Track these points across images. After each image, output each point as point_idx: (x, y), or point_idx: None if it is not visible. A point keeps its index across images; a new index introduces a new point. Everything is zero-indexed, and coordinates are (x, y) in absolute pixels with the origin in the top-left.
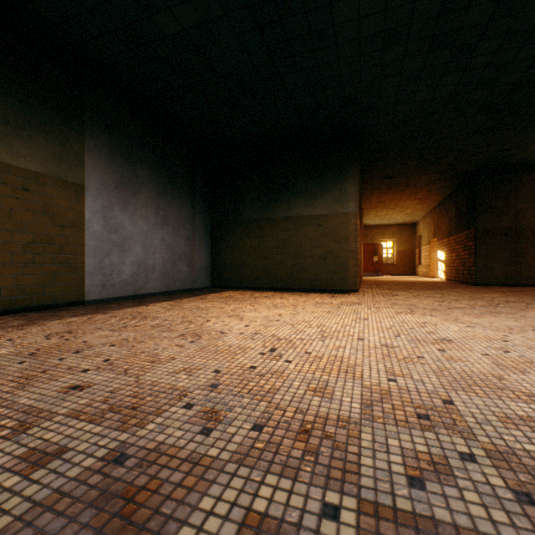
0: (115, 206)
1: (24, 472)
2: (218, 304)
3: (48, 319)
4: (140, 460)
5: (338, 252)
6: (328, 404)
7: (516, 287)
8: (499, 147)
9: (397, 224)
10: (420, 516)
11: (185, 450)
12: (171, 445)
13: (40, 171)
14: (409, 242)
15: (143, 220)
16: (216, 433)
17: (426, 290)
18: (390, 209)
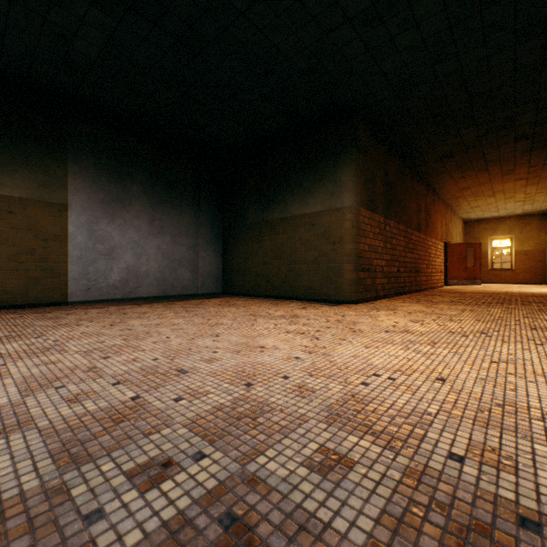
0: (102, 220)
1: None
2: (157, 310)
3: None
4: None
5: (332, 255)
6: None
7: None
8: None
9: (516, 215)
10: None
11: None
12: None
13: (24, 197)
14: (535, 238)
15: (134, 230)
16: None
17: (469, 305)
18: (487, 196)
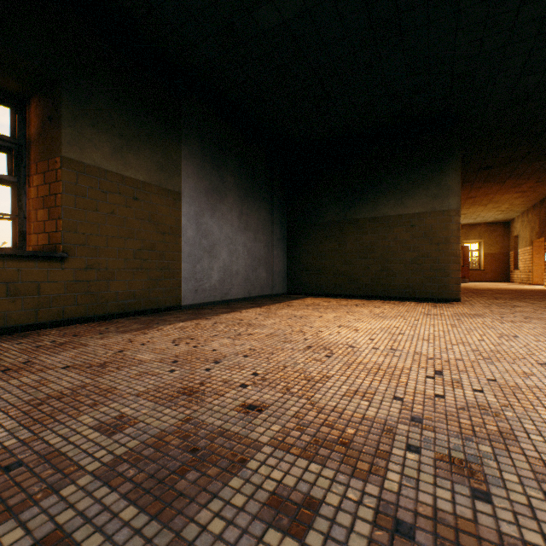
0: (205, 212)
1: (293, 533)
2: (312, 312)
3: (159, 324)
4: (429, 534)
5: (436, 255)
6: None
7: None
8: None
9: (485, 223)
10: None
11: (481, 525)
12: (452, 514)
13: (146, 181)
14: (500, 243)
15: (228, 225)
16: (498, 500)
17: None
18: (480, 205)
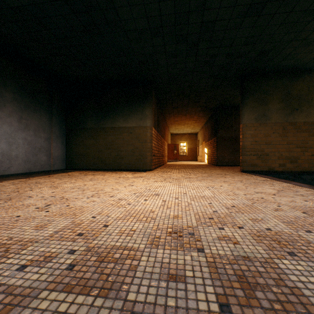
0: None
1: None
2: (55, 180)
3: None
4: None
5: (141, 148)
6: (36, 233)
7: (234, 166)
8: (224, 96)
9: (188, 133)
10: (0, 284)
11: None
12: None
13: None
14: (194, 143)
15: (7, 125)
16: None
17: (190, 169)
18: (182, 125)
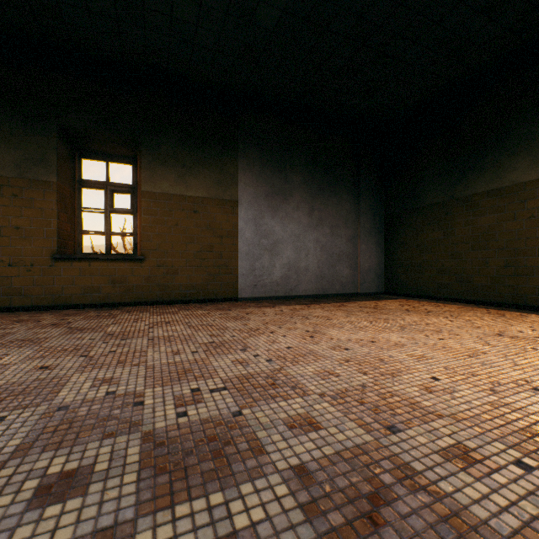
0: (265, 214)
1: None
2: (337, 314)
3: (189, 310)
4: None
5: None
6: (4, 516)
7: None
8: None
9: None
10: None
11: None
12: None
13: (205, 196)
14: None
15: (294, 223)
16: None
17: None
18: None
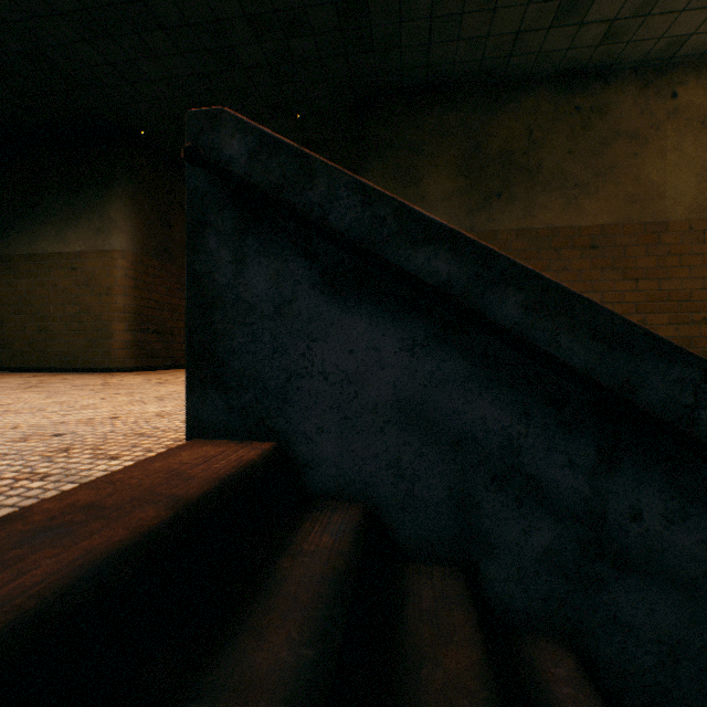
0: None
1: None
2: None
3: None
4: None
5: (100, 310)
6: None
7: None
8: None
9: None
10: None
11: None
12: None
13: None
14: None
15: None
16: None
17: None
18: None
